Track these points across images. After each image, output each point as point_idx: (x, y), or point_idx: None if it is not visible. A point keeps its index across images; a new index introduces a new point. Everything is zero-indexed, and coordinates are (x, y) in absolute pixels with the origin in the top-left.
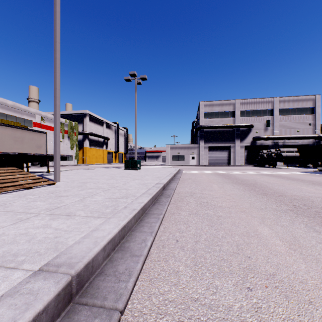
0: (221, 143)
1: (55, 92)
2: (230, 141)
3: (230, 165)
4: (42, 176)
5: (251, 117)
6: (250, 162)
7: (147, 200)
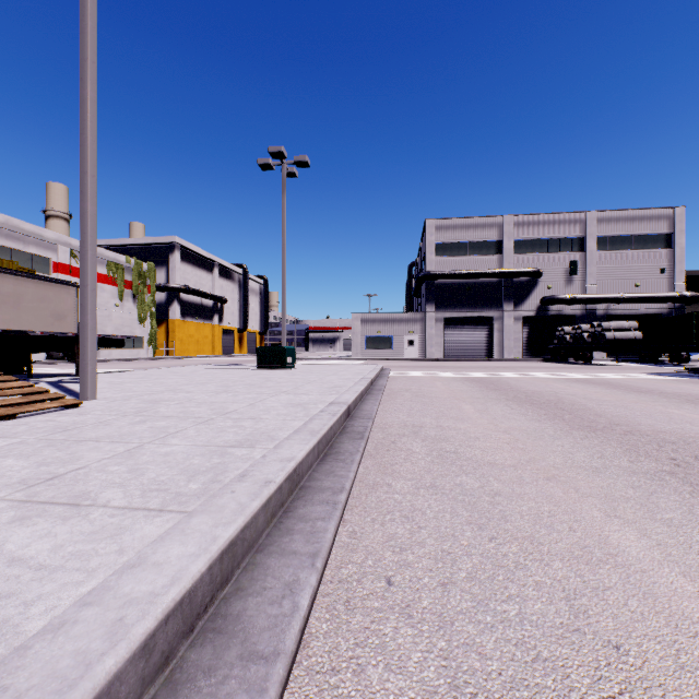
0: (473, 311)
1: (84, 182)
2: (491, 305)
3: (492, 358)
4: (58, 386)
5: (538, 255)
6: (535, 353)
7: (304, 451)
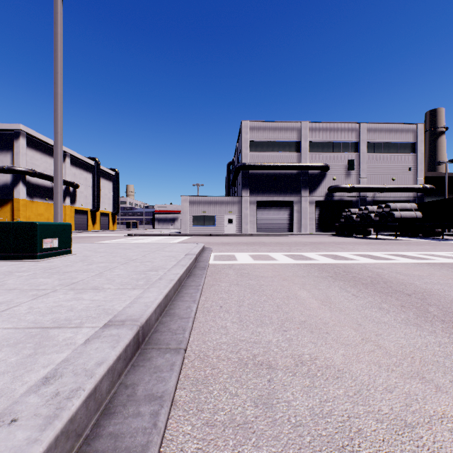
0: (278, 196)
1: None
2: (292, 192)
3: (294, 233)
4: None
5: (326, 154)
6: (324, 229)
7: None
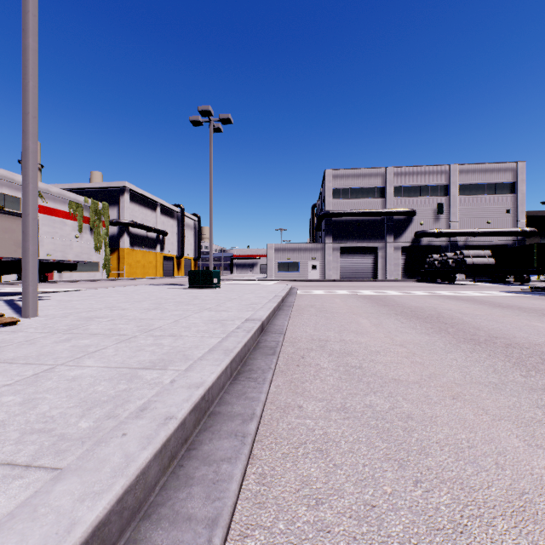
0: (362, 242)
1: (25, 122)
2: (376, 238)
3: (377, 279)
4: (11, 304)
5: (413, 198)
6: (410, 275)
7: (215, 374)
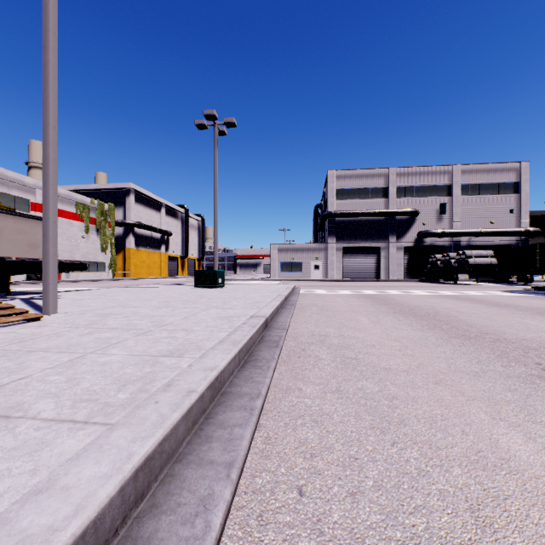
0: (365, 242)
1: (46, 133)
2: (379, 238)
3: (379, 279)
4: (28, 302)
5: (416, 199)
6: (413, 275)
7: (226, 360)
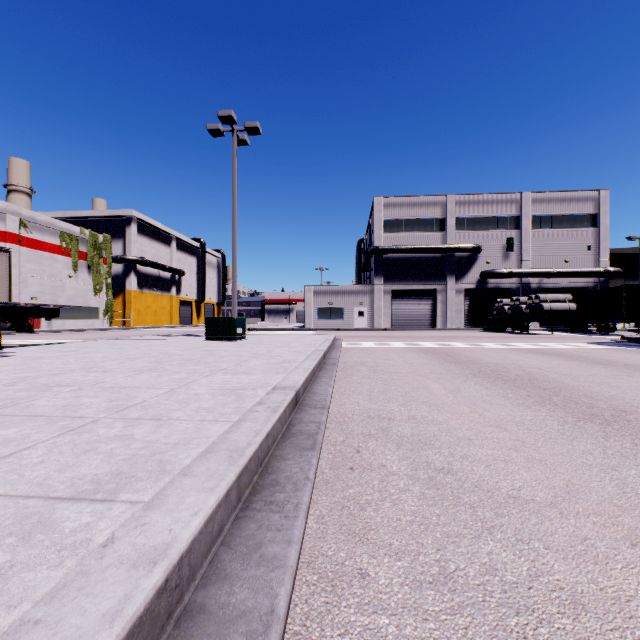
0: (418, 284)
1: None
2: (435, 279)
3: (436, 328)
4: None
5: (478, 232)
6: (475, 323)
7: (200, 517)
